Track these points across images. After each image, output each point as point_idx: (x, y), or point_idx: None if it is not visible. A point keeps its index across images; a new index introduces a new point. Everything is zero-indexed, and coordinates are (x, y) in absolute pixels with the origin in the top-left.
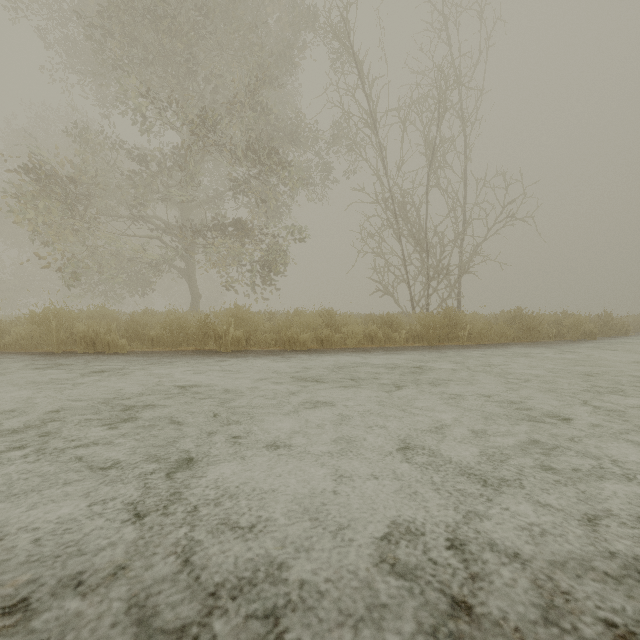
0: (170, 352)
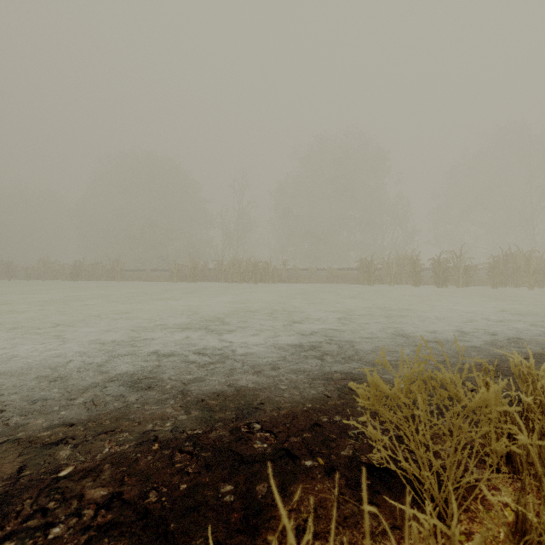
0: None
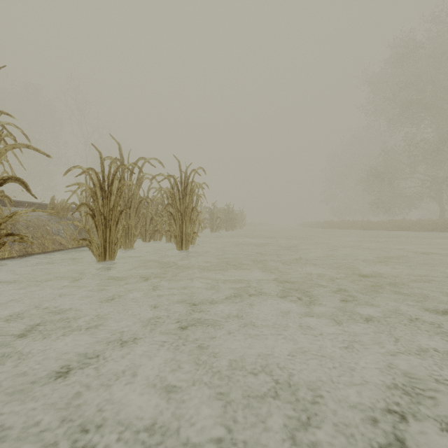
0: (431, 231)
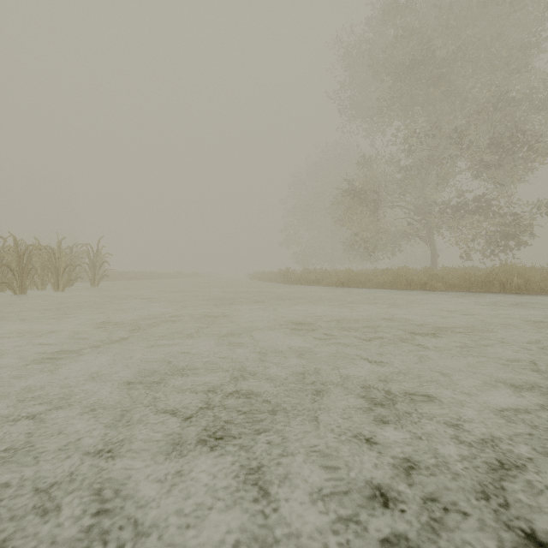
0: (469, 292)
